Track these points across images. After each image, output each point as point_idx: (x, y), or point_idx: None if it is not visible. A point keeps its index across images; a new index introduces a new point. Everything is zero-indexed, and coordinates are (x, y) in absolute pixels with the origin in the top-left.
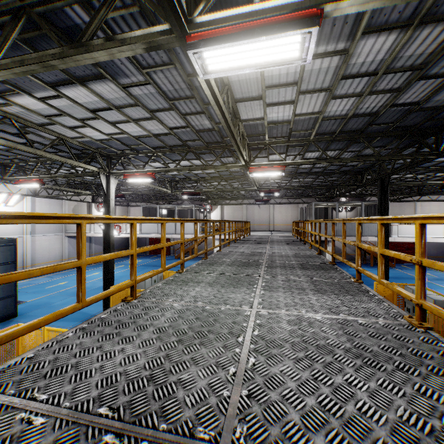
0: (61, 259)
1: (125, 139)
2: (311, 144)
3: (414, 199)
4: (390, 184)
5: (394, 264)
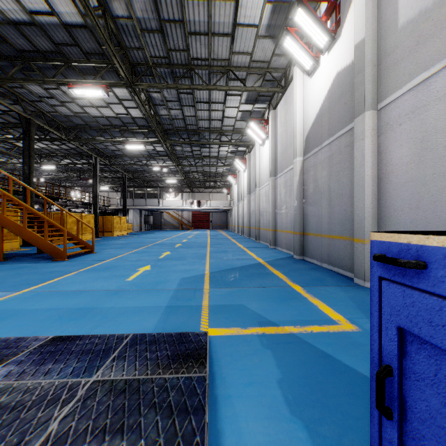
0: None
1: None
2: (73, 157)
3: (209, 191)
4: (145, 178)
5: (192, 228)
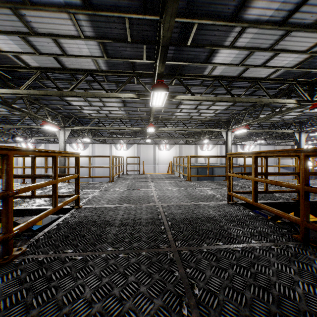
0: (273, 179)
1: (308, 114)
2: None
3: None
4: None
5: None
